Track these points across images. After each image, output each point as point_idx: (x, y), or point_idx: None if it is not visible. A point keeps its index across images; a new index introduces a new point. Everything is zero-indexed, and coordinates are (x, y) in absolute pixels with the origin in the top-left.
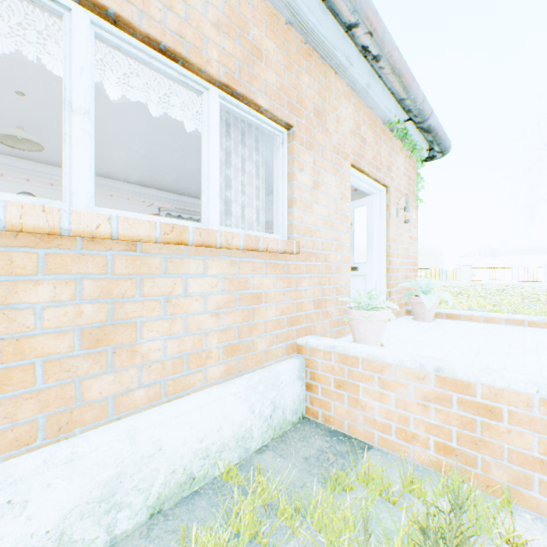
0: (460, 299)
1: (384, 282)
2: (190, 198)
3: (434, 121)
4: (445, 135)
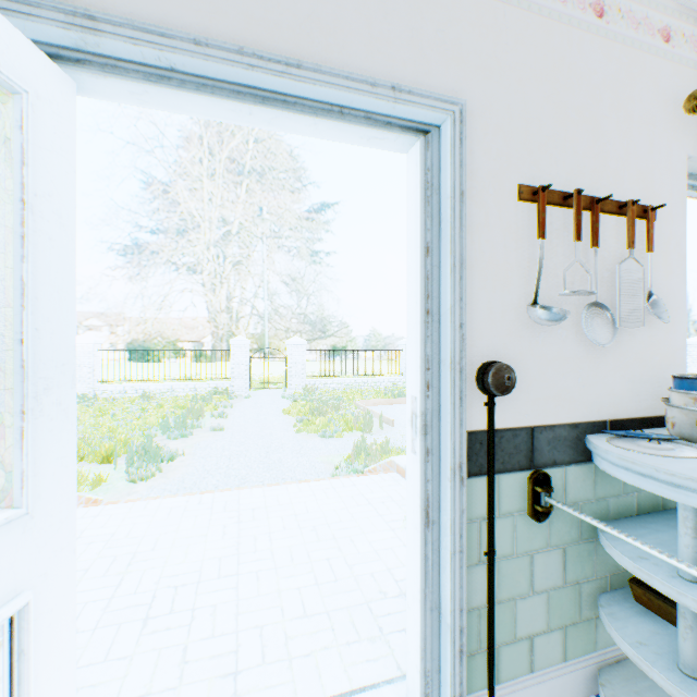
0: None
1: None
2: None
3: None
4: None
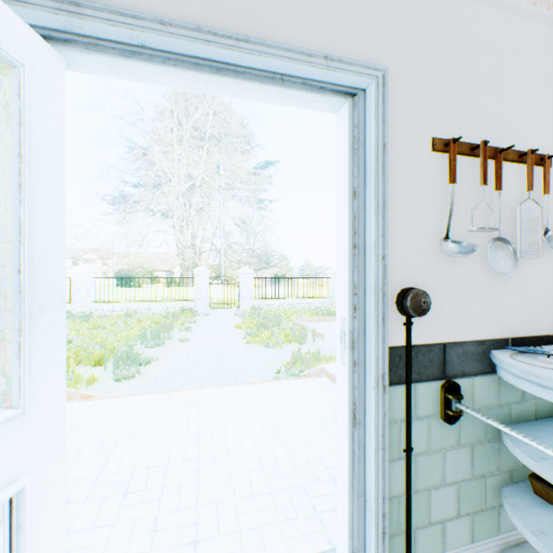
0: None
1: None
2: None
3: None
4: None
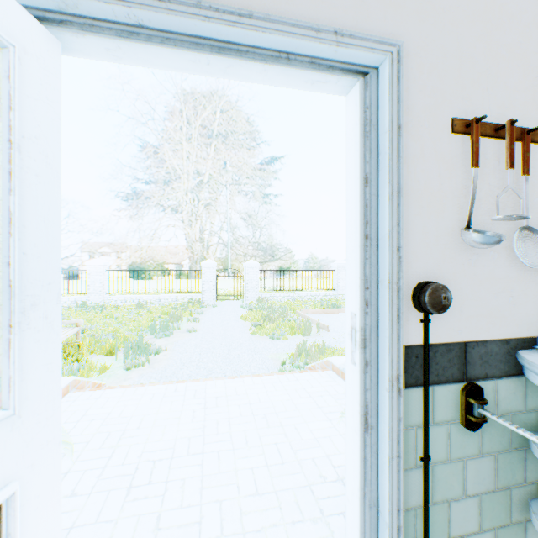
0: None
1: None
2: None
3: None
4: None
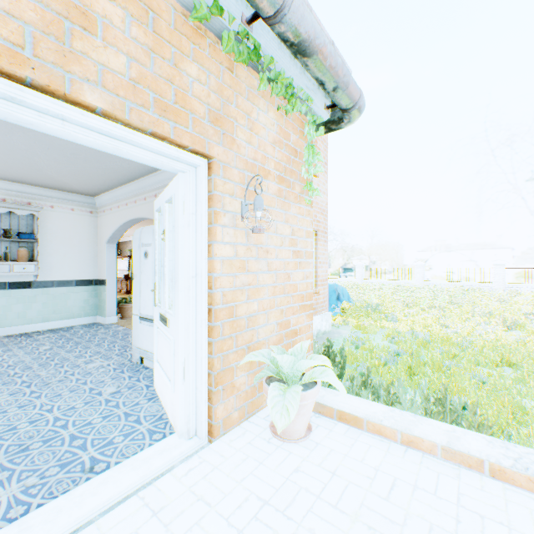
0: (407, 310)
1: (203, 359)
2: (15, 184)
3: (306, 22)
4: (346, 71)
